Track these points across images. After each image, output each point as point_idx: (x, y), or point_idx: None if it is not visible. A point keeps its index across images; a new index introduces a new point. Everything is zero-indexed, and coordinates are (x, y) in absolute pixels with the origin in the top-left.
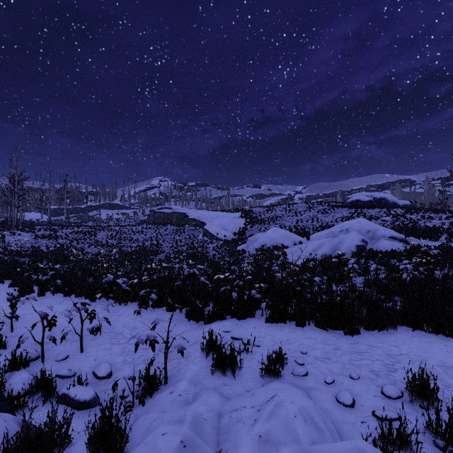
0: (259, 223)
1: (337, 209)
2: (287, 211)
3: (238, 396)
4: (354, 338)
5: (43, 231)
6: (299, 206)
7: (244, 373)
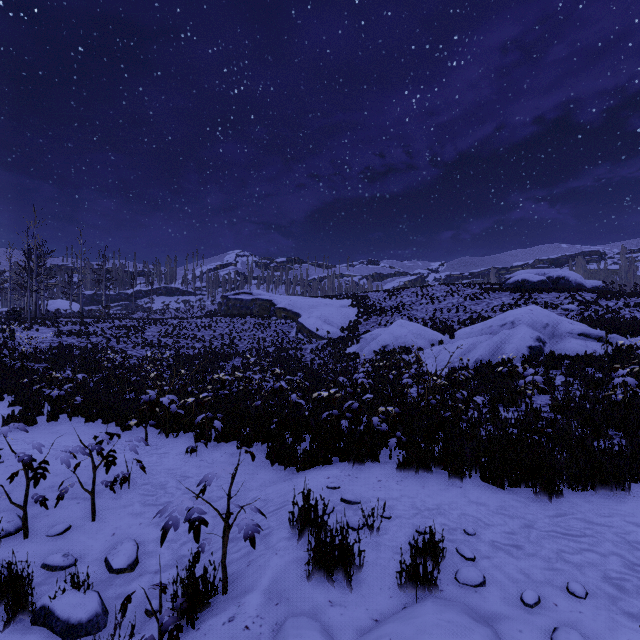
0: (378, 314)
1: (494, 294)
2: (418, 297)
3: (358, 632)
4: (554, 505)
5: (71, 325)
6: (436, 289)
7: (367, 576)
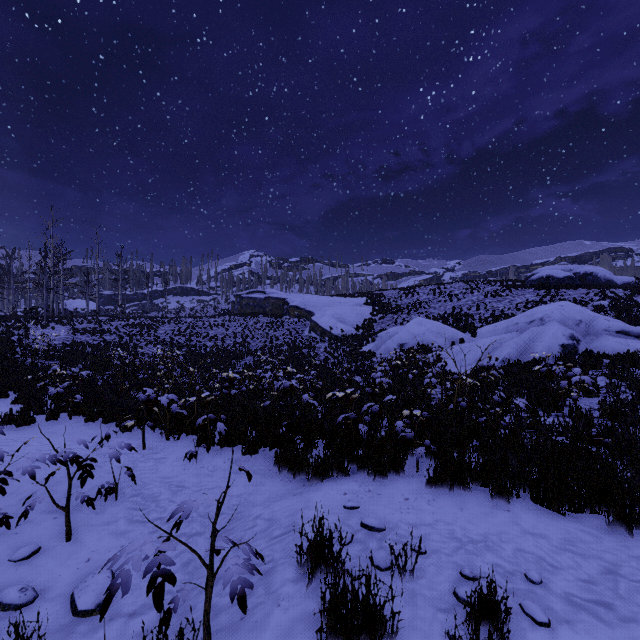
0: (394, 312)
1: (517, 291)
2: (436, 295)
3: None
4: (636, 540)
5: (86, 323)
6: (454, 287)
7: None
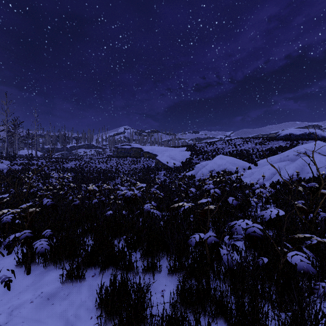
0: (203, 154)
1: (273, 142)
2: (226, 145)
3: None
4: None
5: (25, 160)
6: (236, 140)
7: None
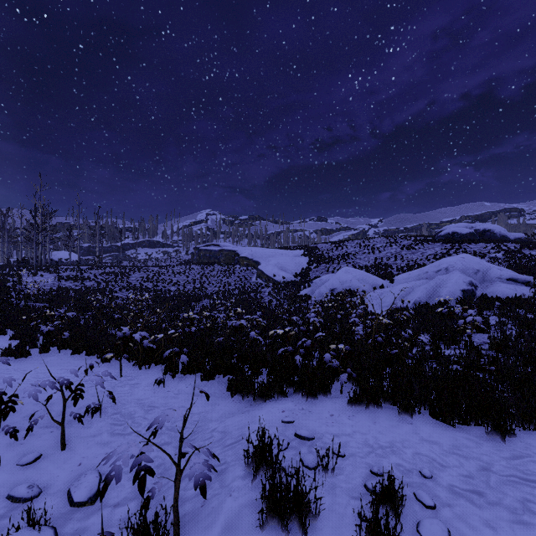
0: (326, 262)
1: (428, 245)
2: (361, 248)
3: None
4: (508, 445)
5: (69, 271)
6: (376, 241)
7: (323, 526)
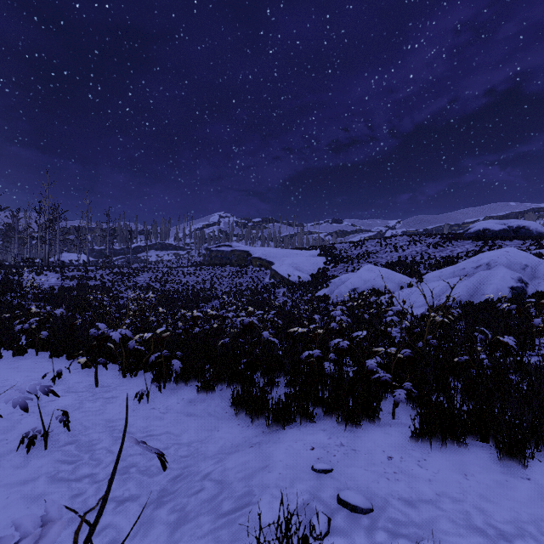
0: (345, 261)
1: (456, 242)
2: (382, 247)
3: None
4: None
5: (76, 271)
6: (398, 239)
7: None
